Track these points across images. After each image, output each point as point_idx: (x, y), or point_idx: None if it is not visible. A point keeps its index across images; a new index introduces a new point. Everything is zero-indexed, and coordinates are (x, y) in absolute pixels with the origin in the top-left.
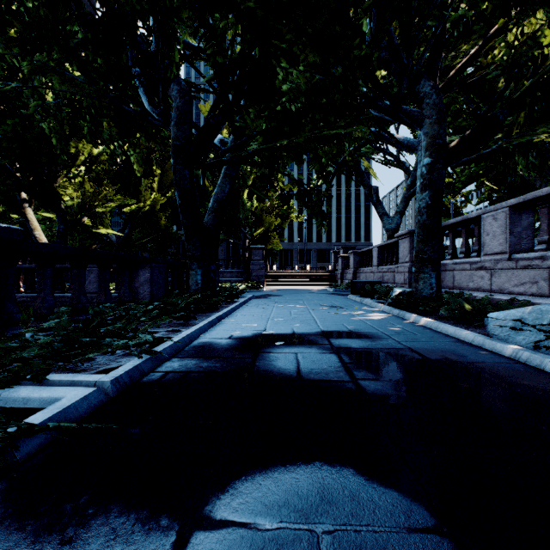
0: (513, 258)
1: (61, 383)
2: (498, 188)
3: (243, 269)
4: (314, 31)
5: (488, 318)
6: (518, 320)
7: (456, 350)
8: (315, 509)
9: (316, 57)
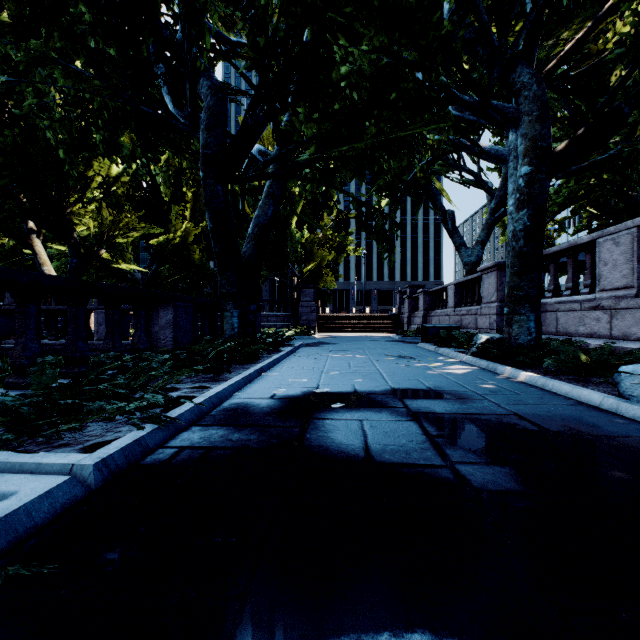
0: None
1: (23, 467)
2: (598, 214)
3: (291, 312)
4: (380, 2)
5: (620, 373)
6: None
7: (582, 417)
8: None
9: (383, 36)
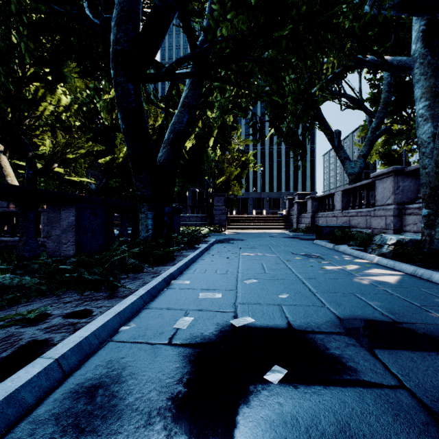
0: None
1: None
2: None
3: (207, 214)
4: None
5: None
6: None
7: None
8: None
9: None
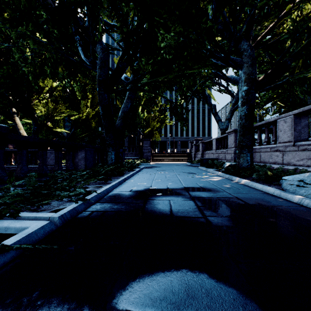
0: (296, 144)
1: (29, 218)
2: (284, 105)
3: (138, 152)
4: (179, 12)
5: (282, 179)
6: (301, 180)
7: (264, 198)
8: (184, 302)
9: (181, 28)
